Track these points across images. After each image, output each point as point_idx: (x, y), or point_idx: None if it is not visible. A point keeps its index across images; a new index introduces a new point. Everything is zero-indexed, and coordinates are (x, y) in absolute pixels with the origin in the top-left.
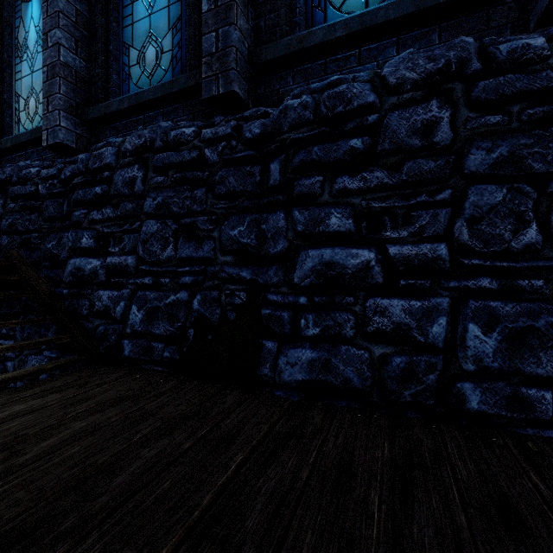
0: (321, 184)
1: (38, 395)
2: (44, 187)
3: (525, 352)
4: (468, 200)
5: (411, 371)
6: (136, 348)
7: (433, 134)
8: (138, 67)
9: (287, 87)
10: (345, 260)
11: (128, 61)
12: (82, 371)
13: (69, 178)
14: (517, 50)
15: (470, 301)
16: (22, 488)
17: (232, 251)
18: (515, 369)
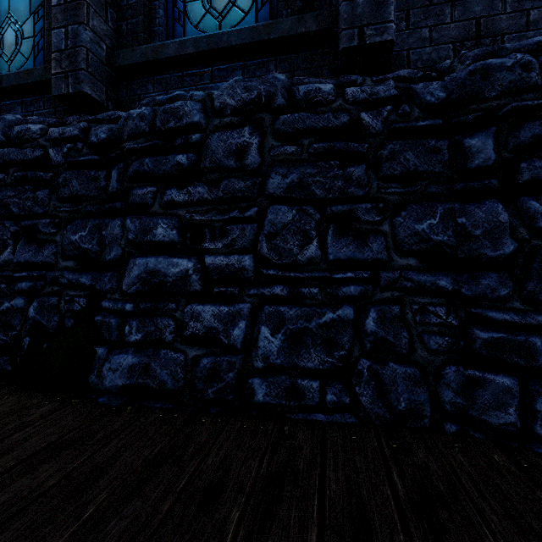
0: (154, 194)
1: None
2: None
3: (302, 350)
4: (267, 218)
5: (215, 370)
6: None
7: (245, 157)
8: None
9: (148, 94)
10: (166, 269)
11: None
12: None
13: None
14: (311, 92)
15: (266, 306)
16: None
17: (73, 256)
18: (293, 364)
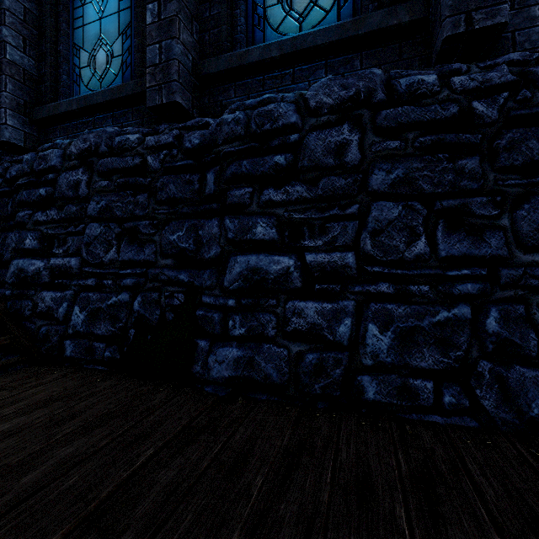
0: (251, 195)
1: None
2: None
3: (413, 349)
4: (371, 215)
5: (321, 366)
6: (77, 348)
7: (344, 154)
8: (89, 69)
9: (229, 99)
10: (268, 266)
11: (78, 63)
12: (20, 373)
13: (15, 178)
14: (413, 85)
15: (371, 303)
16: None
17: (171, 255)
18: (404, 363)
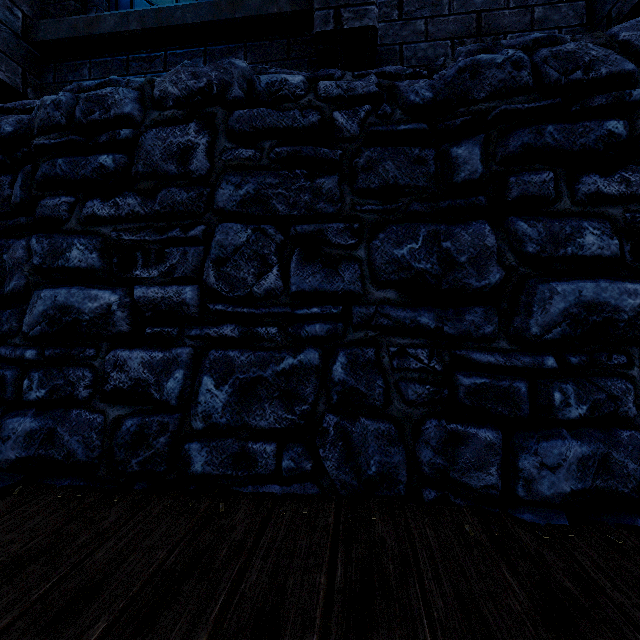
0: (71, 207)
1: None
2: None
3: (254, 405)
4: (214, 239)
5: (142, 434)
6: None
7: (190, 161)
8: None
9: (82, 81)
10: (81, 303)
11: None
12: None
13: None
14: (275, 84)
15: (212, 350)
16: None
17: None
18: (243, 423)
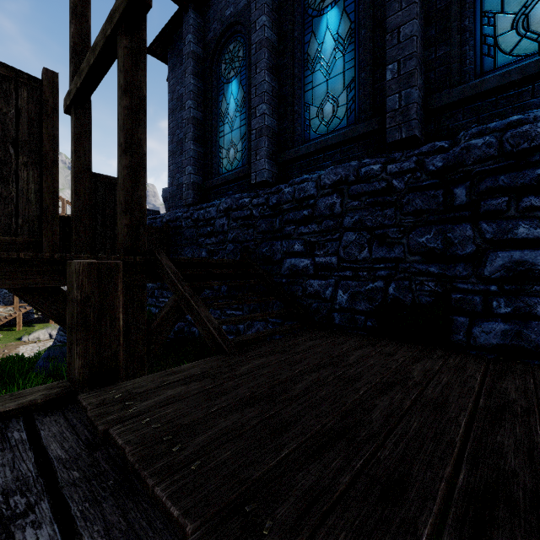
0: (507, 203)
1: (309, 339)
2: (257, 211)
3: None
4: None
5: None
6: (343, 319)
7: None
8: (317, 119)
9: (456, 123)
10: (534, 259)
11: (308, 116)
12: (314, 331)
13: (275, 204)
14: None
15: None
16: (368, 371)
17: (419, 253)
18: None
